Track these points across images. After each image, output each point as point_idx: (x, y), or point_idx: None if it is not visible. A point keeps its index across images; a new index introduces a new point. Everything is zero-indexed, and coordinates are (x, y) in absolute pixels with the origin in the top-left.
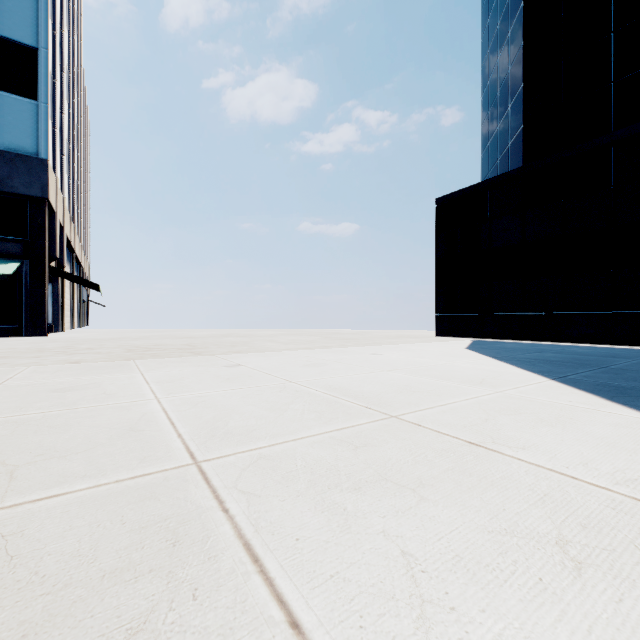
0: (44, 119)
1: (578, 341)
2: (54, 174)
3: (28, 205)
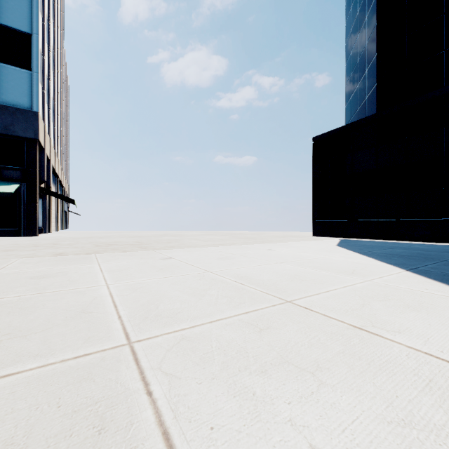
0: (36, 84)
1: (418, 240)
2: (43, 122)
3: (25, 144)
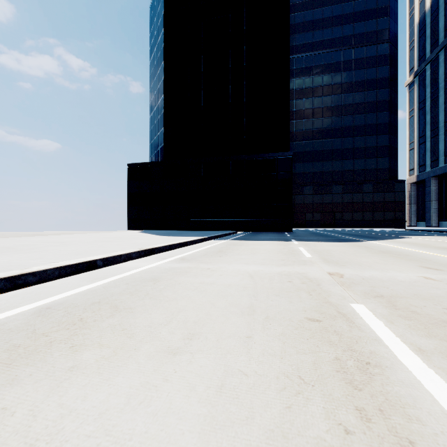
0: None
1: (180, 230)
2: None
3: None
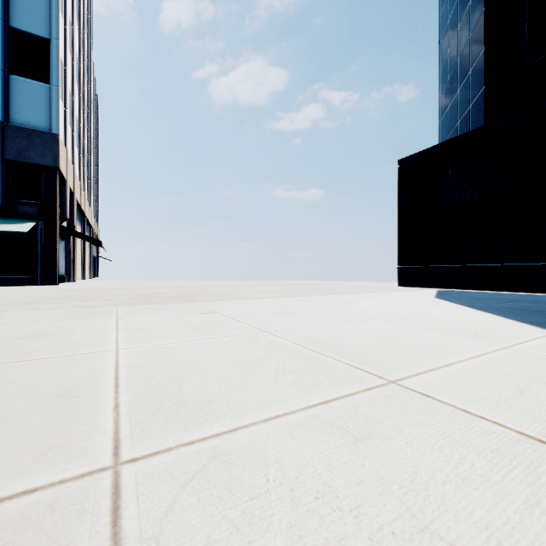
0: (55, 100)
1: (543, 291)
2: (65, 147)
3: (43, 173)
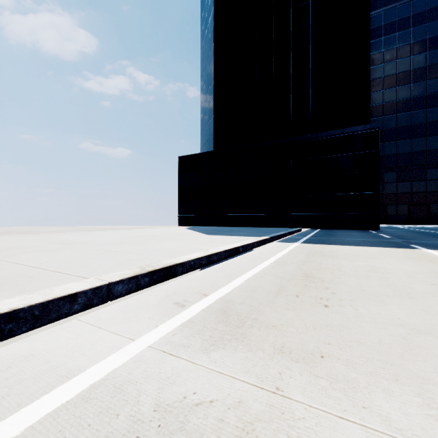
0: None
1: (232, 226)
2: None
3: None
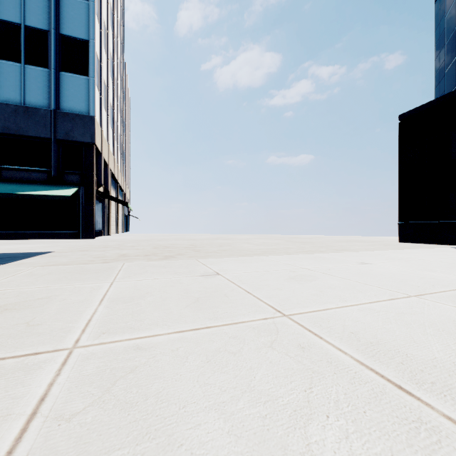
0: (92, 88)
1: None
2: (100, 127)
3: (83, 149)
